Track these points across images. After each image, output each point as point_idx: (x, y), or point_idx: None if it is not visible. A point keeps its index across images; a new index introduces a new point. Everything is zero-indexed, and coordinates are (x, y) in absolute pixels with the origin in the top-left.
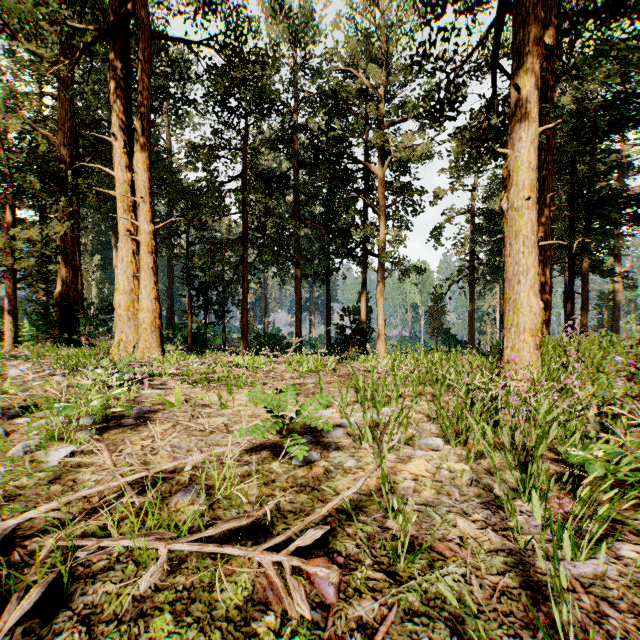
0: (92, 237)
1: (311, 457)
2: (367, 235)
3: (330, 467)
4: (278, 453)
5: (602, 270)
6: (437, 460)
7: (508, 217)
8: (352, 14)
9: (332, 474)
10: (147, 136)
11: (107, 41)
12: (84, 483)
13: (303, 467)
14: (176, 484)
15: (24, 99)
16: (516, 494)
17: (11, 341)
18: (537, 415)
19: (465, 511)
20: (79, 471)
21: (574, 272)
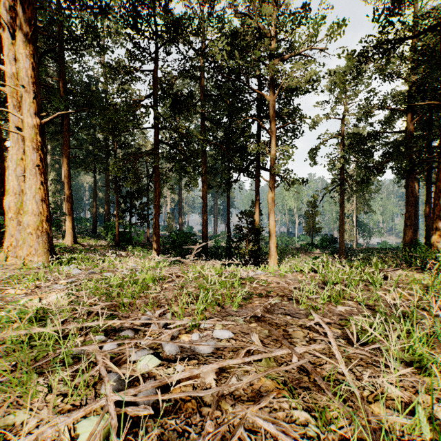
0: (51, 159)
1: None
2: (260, 153)
3: None
4: None
5: None
6: None
7: None
8: None
9: None
10: (31, 19)
11: None
12: None
13: None
14: None
15: None
16: None
17: None
18: None
19: None
20: None
21: (431, 182)
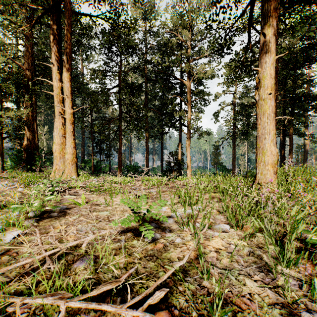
0: (44, 117)
1: (155, 237)
2: (181, 116)
3: (166, 243)
4: (137, 234)
5: (299, 133)
6: (227, 238)
7: (259, 104)
8: (174, 4)
9: (168, 248)
10: (69, 64)
11: (49, 15)
12: (22, 254)
13: (151, 243)
14: (77, 255)
15: (8, 46)
16: (278, 262)
17: (0, 169)
18: (279, 211)
19: (249, 273)
20: (21, 246)
21: (285, 134)
